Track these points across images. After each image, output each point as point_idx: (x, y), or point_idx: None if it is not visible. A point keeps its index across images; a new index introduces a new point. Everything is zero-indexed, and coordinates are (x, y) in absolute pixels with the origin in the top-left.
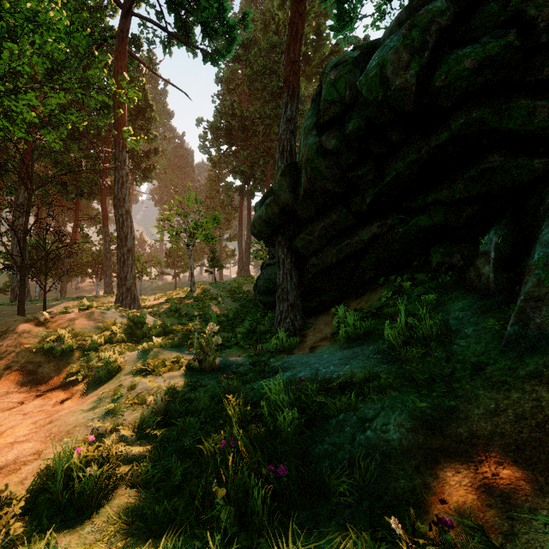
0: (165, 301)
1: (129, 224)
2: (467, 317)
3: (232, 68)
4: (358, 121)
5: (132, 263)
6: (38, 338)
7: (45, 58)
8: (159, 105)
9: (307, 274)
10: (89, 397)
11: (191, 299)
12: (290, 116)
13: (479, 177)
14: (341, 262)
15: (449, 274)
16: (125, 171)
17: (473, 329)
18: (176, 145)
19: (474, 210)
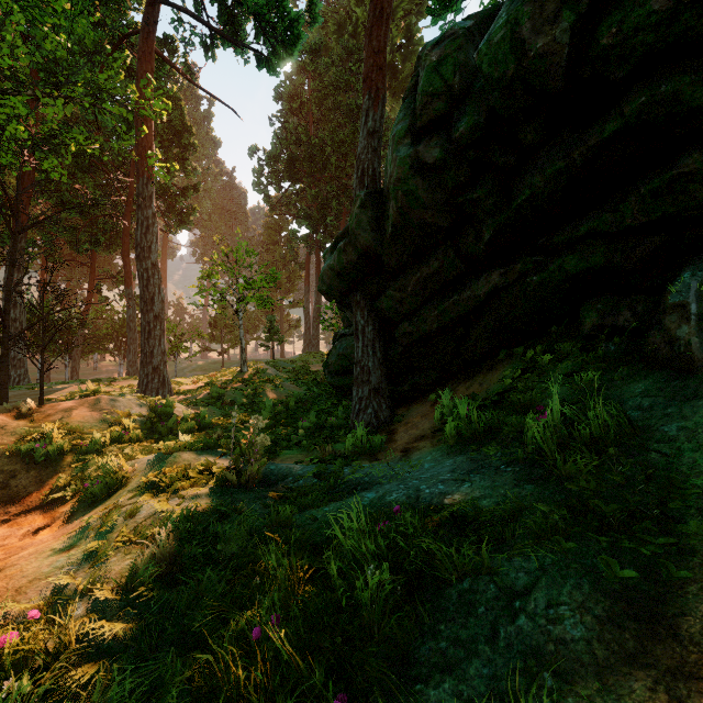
0: (205, 385)
1: (156, 281)
2: (660, 407)
3: (297, 81)
4: (474, 117)
5: (161, 334)
6: (15, 436)
7: (33, 48)
8: (201, 131)
9: (396, 347)
10: (73, 526)
11: (240, 383)
12: (372, 127)
13: (667, 190)
14: (445, 329)
15: (614, 340)
16: (151, 210)
17: (677, 427)
18: (224, 183)
19: (654, 244)
